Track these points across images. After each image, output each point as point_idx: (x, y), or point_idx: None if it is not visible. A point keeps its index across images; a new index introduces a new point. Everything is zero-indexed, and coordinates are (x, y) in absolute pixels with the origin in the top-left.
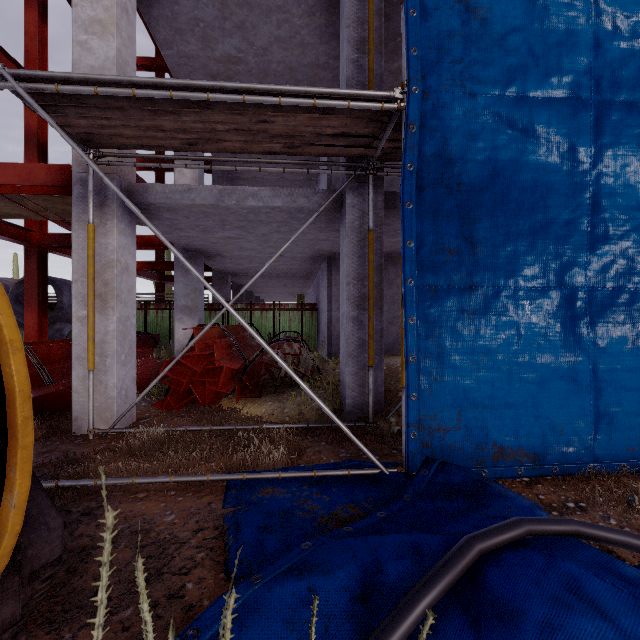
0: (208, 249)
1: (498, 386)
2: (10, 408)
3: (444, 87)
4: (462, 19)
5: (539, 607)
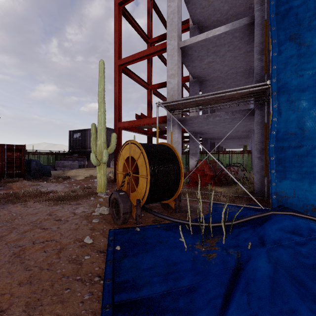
0: (201, 132)
1: (315, 183)
2: (181, 170)
3: (288, 76)
4: (296, 49)
5: (277, 218)
